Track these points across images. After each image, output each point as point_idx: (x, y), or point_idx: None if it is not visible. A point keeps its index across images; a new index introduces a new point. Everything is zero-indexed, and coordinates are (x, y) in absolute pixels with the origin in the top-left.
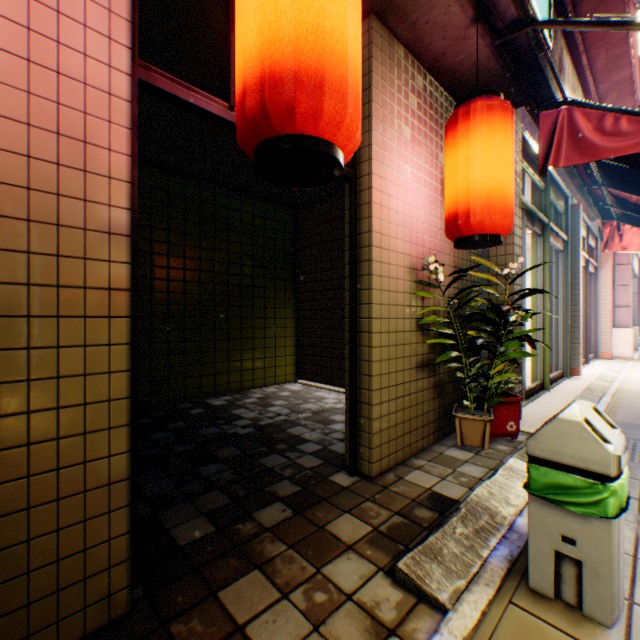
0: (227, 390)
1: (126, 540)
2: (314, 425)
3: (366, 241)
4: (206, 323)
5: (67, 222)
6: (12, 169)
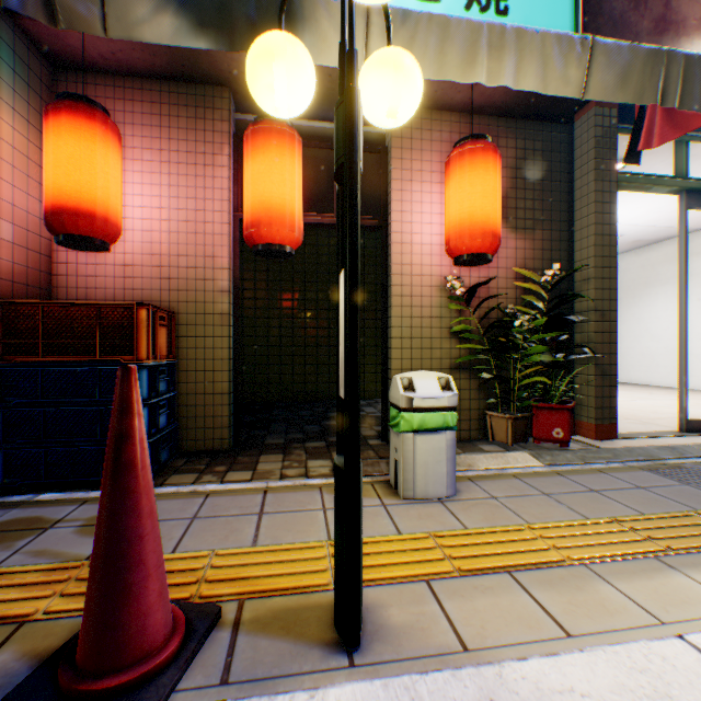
0: (374, 396)
1: (228, 419)
2: None
3: (390, 271)
4: None
5: (208, 289)
6: (192, 274)
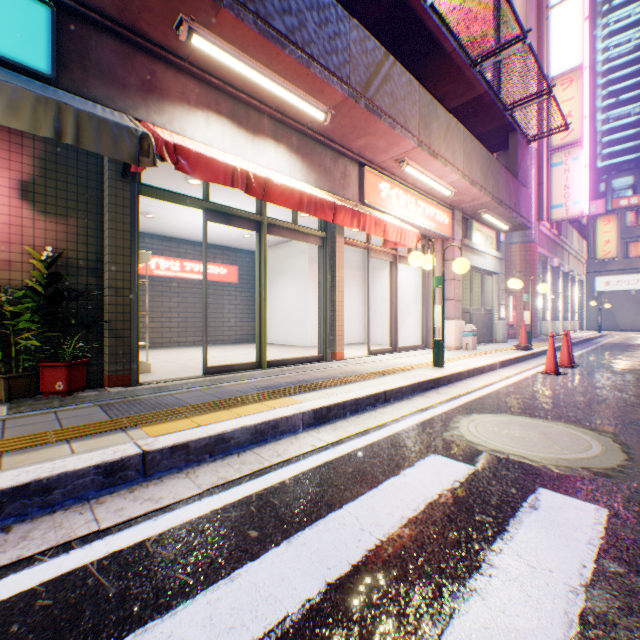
0: None
1: None
2: None
3: None
4: None
5: None
6: None
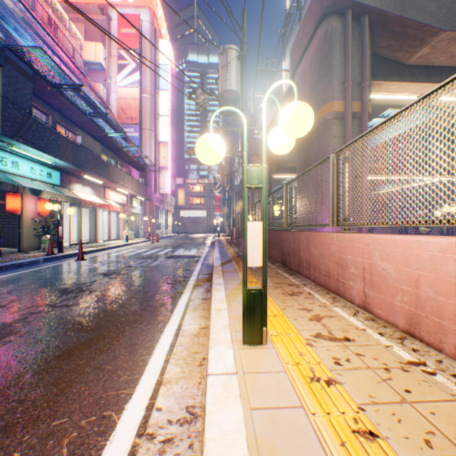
0: None
1: None
2: (8, 251)
3: (23, 215)
4: None
5: None
6: None
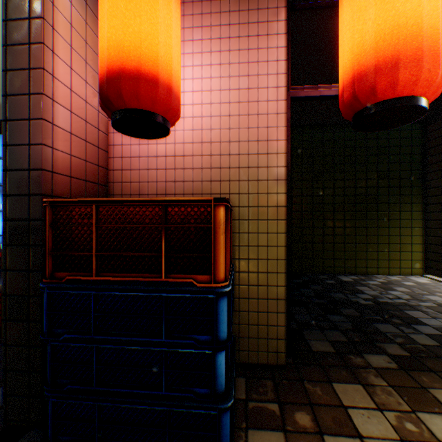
0: (353, 272)
1: (283, 329)
2: (435, 314)
3: None
4: (337, 223)
5: (260, 178)
6: (243, 161)
